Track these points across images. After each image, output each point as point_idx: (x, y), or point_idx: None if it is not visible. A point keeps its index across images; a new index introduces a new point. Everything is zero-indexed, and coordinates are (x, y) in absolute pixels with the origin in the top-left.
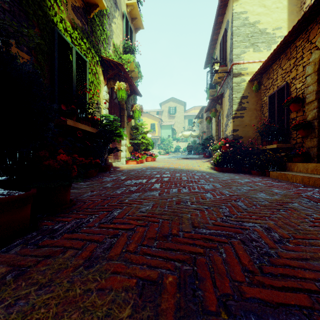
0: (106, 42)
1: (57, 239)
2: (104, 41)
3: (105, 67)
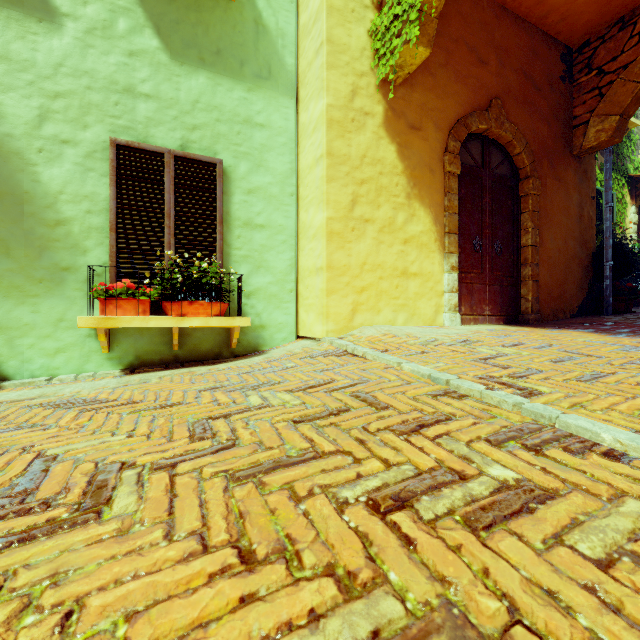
0: (633, 151)
1: None
2: (630, 152)
3: (632, 184)
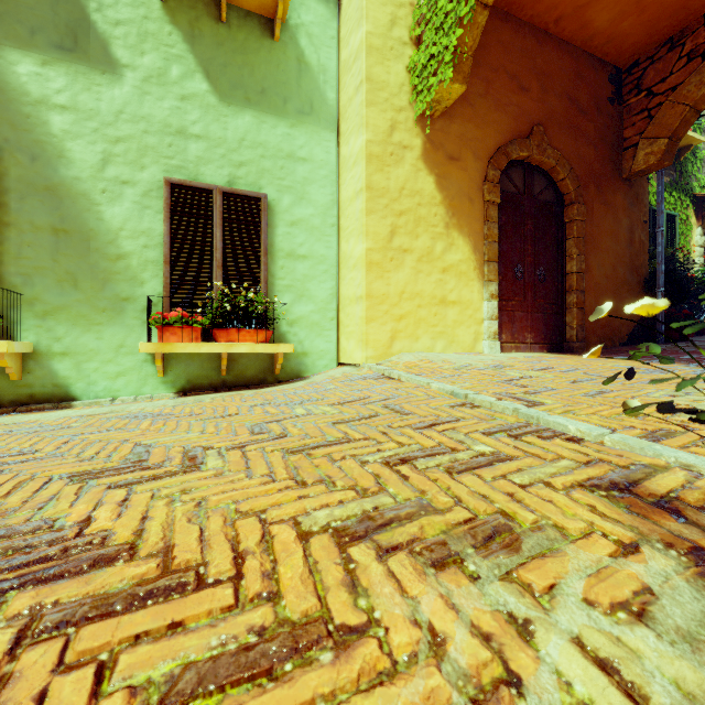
0: (700, 168)
1: (698, 342)
2: (696, 170)
3: (697, 204)
